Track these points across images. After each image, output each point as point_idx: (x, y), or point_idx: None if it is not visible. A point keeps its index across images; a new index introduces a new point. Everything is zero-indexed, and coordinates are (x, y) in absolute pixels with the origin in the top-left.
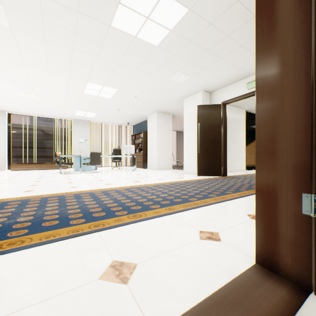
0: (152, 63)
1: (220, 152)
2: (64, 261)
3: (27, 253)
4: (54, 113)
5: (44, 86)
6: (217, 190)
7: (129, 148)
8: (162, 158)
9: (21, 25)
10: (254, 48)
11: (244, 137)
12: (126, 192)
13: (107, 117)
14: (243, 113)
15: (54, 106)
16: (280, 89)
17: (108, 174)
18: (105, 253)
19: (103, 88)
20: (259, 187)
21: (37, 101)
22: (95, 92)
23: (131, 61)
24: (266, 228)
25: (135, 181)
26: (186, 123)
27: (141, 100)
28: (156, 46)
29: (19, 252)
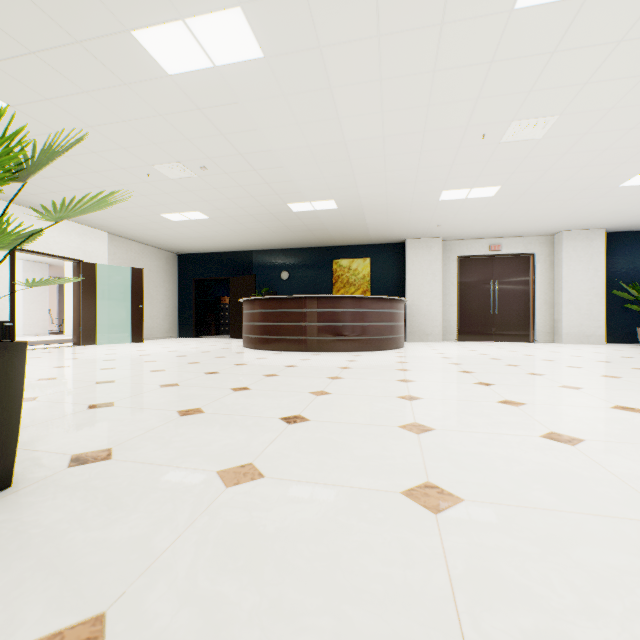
0: None
1: None
2: None
3: None
4: None
5: None
6: None
7: None
8: (33, 321)
9: None
10: None
11: None
12: None
13: None
14: None
15: None
16: (77, 305)
17: None
18: None
19: None
20: (74, 327)
21: None
22: None
23: None
24: (75, 336)
25: None
26: (69, 284)
27: None
28: None
29: None
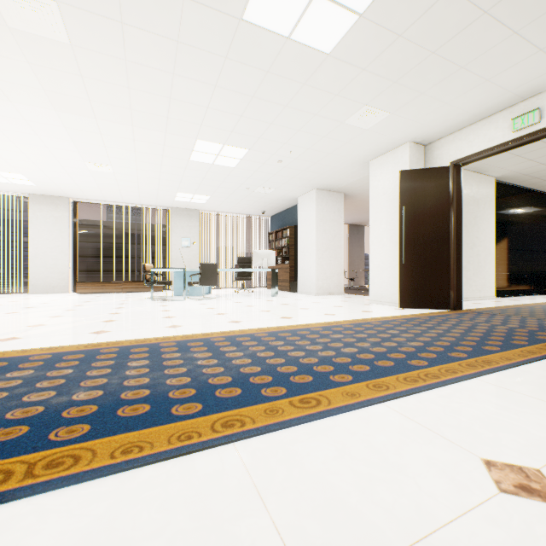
0: (316, 92)
1: (449, 261)
2: (164, 538)
3: (81, 497)
4: (142, 199)
5: (125, 151)
6: (461, 341)
7: (266, 255)
8: (326, 274)
9: (87, 39)
10: (542, 35)
11: (492, 231)
12: (271, 341)
13: (228, 202)
14: (490, 184)
15: (142, 187)
16: None
17: (230, 301)
18: (260, 517)
19: (223, 149)
20: None
21: (116, 179)
22: (208, 157)
23: (276, 92)
24: None
25: (282, 317)
26: (376, 207)
27: (289, 169)
28: (327, 53)
29: (65, 490)
